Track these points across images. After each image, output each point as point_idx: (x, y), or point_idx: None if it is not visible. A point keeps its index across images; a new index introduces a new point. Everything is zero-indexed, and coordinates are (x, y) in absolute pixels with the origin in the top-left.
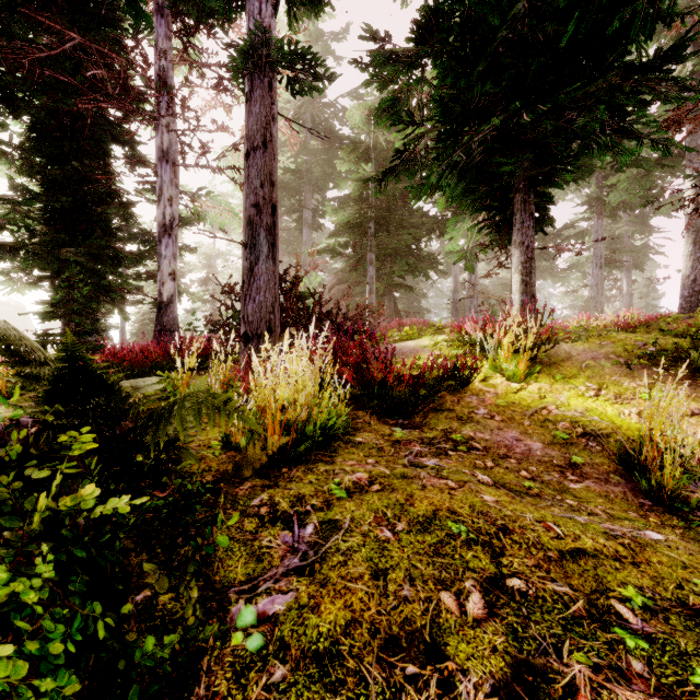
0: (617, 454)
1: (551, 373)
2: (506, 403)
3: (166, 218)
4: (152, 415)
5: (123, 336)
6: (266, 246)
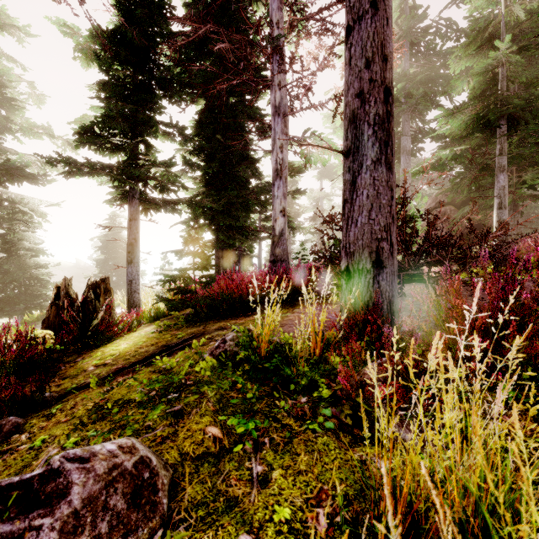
0: None
1: None
2: None
3: (278, 163)
4: None
5: (259, 262)
6: (375, 146)
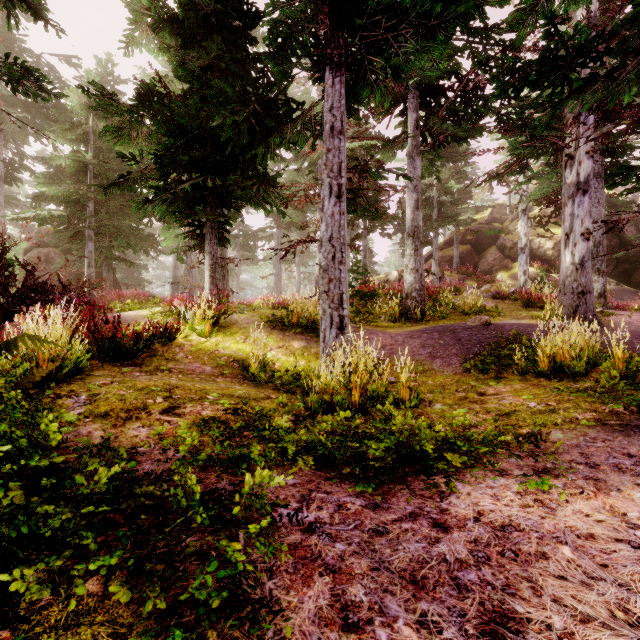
0: (242, 365)
1: (225, 331)
2: (197, 348)
3: None
4: None
5: None
6: None
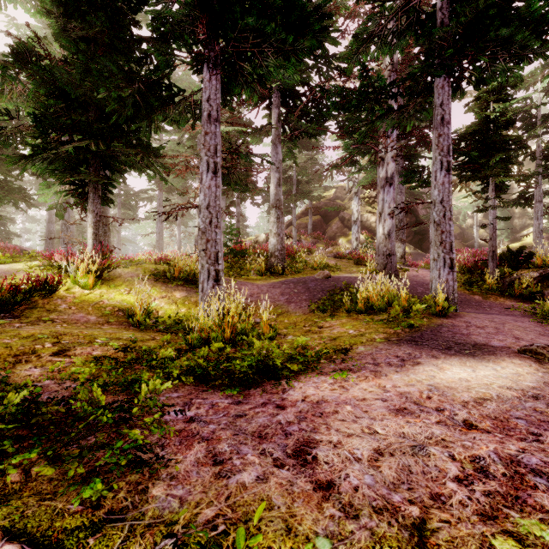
0: (127, 313)
1: (109, 284)
2: (80, 300)
3: None
4: None
5: None
6: None
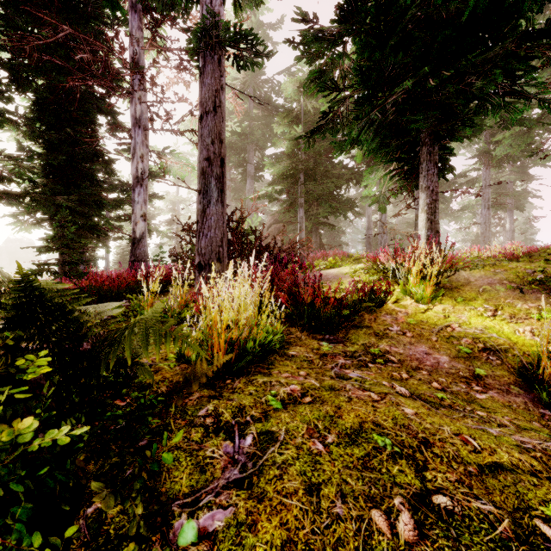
0: (516, 368)
1: (453, 296)
2: (416, 321)
3: (139, 171)
4: (106, 339)
5: (107, 265)
6: (216, 192)
